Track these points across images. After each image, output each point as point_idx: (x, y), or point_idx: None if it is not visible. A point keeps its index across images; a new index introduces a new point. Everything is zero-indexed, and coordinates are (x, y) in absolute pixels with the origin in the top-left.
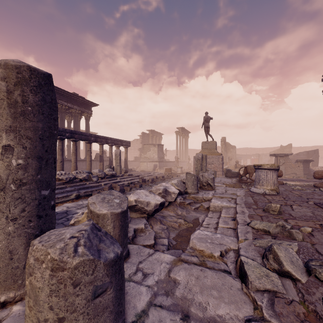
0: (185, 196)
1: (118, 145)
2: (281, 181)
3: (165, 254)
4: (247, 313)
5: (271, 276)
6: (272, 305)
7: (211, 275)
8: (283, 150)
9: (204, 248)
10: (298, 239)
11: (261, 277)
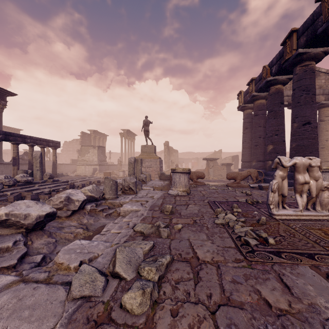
0: (101, 202)
1: (43, 145)
2: (203, 183)
3: (8, 276)
4: (47, 328)
5: (97, 281)
6: (74, 312)
7: (42, 291)
8: (215, 155)
9: (65, 260)
10: (163, 237)
11: (85, 284)
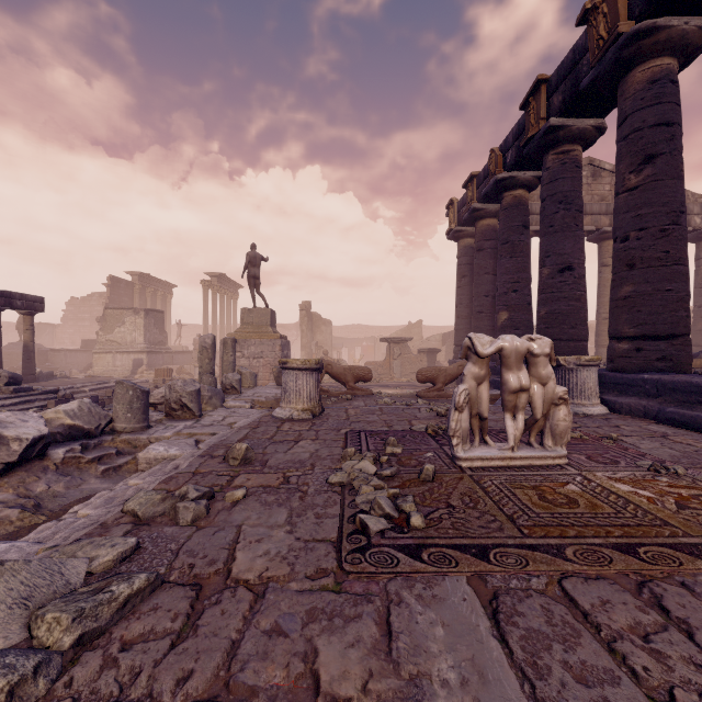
0: (103, 440)
1: None
2: (369, 390)
3: None
4: None
5: None
6: None
7: None
8: (410, 331)
9: None
10: (182, 523)
11: None
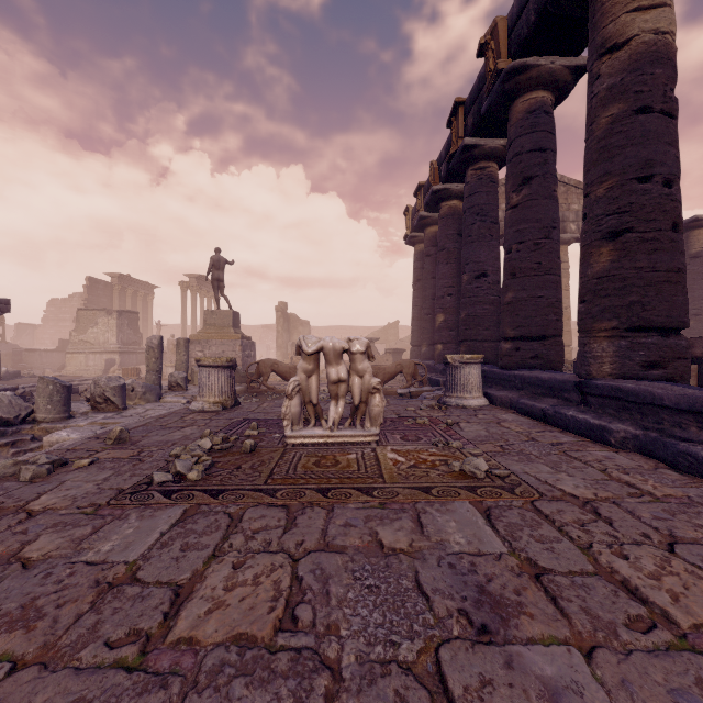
0: (22, 429)
1: None
2: None
3: None
4: None
5: None
6: None
7: None
8: (386, 332)
9: None
10: (22, 480)
11: None
